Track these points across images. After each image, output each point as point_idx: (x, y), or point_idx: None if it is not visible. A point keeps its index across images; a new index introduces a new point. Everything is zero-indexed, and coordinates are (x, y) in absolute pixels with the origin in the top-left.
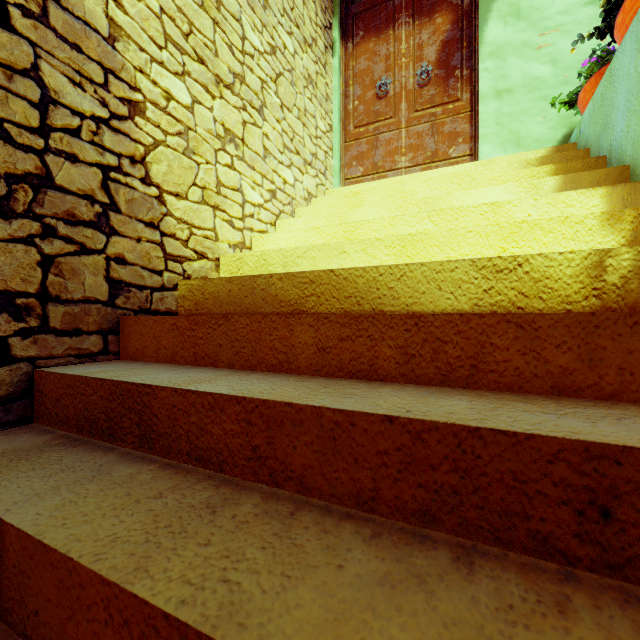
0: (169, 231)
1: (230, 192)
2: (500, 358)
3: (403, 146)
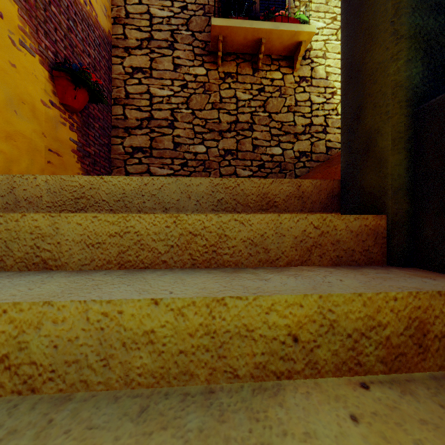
0: None
1: None
2: None
3: None
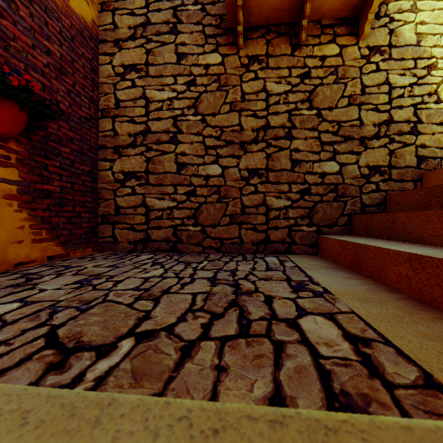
0: None
1: None
2: None
3: None
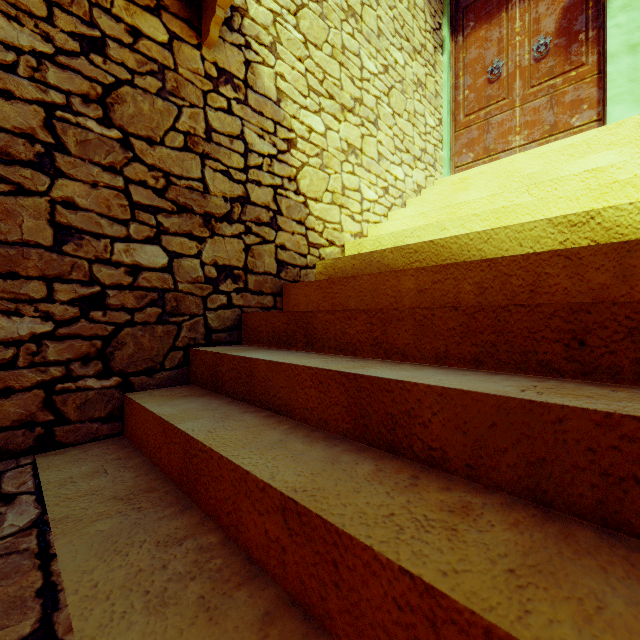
0: (311, 226)
1: (352, 193)
2: (552, 283)
3: (517, 125)
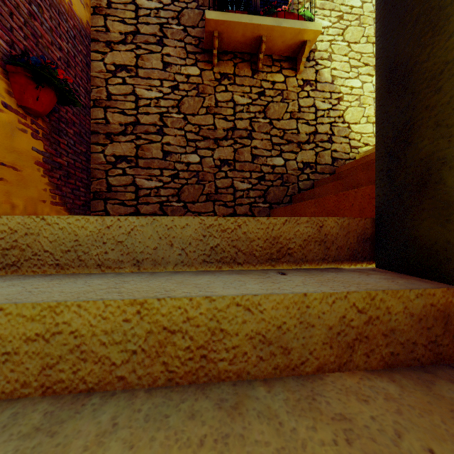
0: (352, 138)
1: None
2: None
3: None
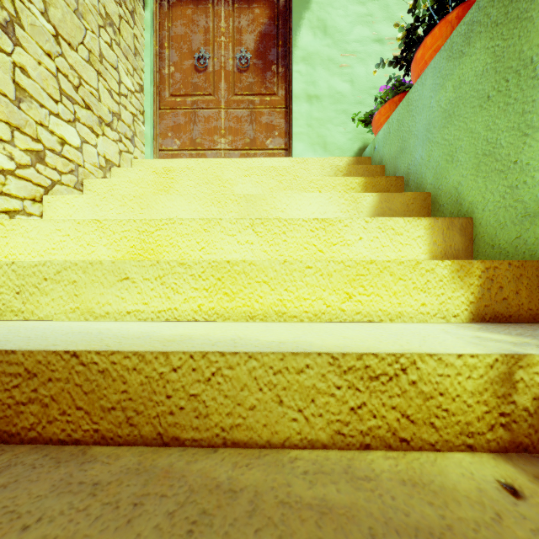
0: None
1: None
2: None
3: (223, 127)
